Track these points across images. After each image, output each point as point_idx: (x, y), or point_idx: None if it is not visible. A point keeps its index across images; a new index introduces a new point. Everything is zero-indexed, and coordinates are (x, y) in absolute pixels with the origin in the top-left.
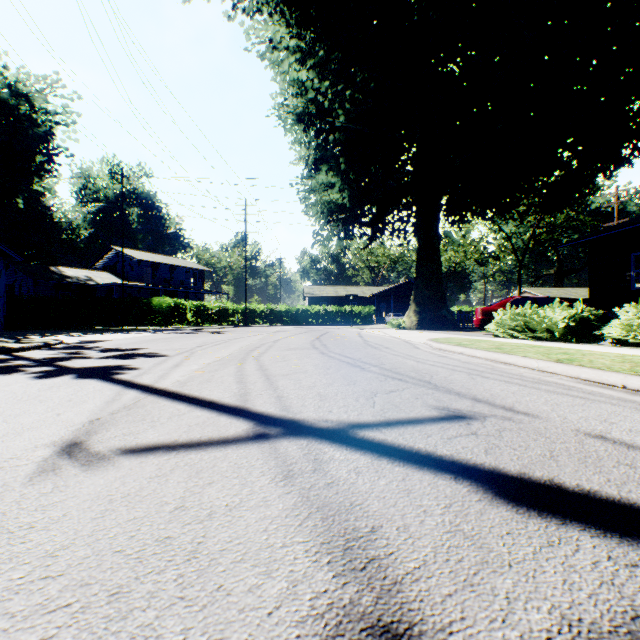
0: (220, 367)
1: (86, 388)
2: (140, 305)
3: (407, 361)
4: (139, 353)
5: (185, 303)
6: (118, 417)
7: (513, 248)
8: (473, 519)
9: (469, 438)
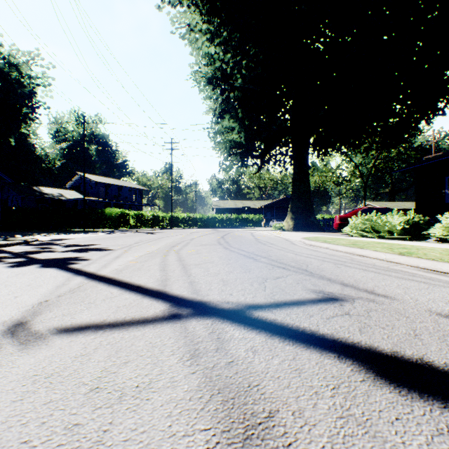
0: (149, 258)
1: (44, 275)
2: (96, 214)
3: (288, 254)
4: (91, 248)
5: (128, 212)
6: (62, 299)
7: (360, 174)
8: (362, 402)
9: (344, 318)
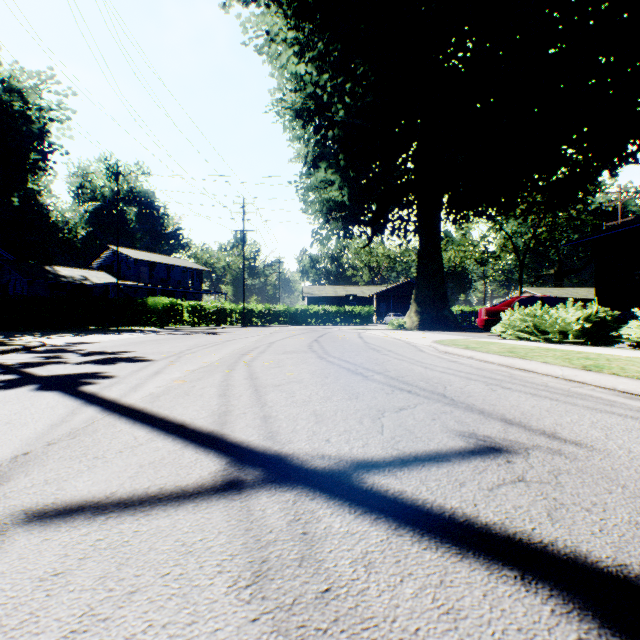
0: (205, 375)
1: (37, 404)
2: (135, 305)
3: (414, 367)
4: (121, 357)
5: (181, 303)
6: (53, 450)
7: (514, 247)
8: None
9: (518, 488)
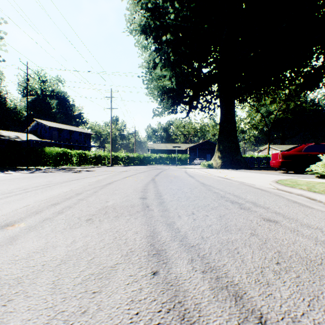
0: None
1: None
2: (36, 152)
3: None
4: None
5: (71, 151)
6: None
7: (265, 122)
8: None
9: None
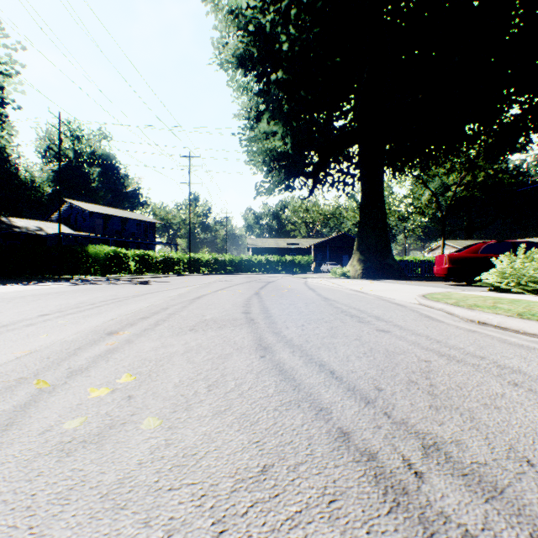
0: None
1: None
2: (75, 253)
3: None
4: None
5: (127, 252)
6: None
7: (438, 203)
8: None
9: None
